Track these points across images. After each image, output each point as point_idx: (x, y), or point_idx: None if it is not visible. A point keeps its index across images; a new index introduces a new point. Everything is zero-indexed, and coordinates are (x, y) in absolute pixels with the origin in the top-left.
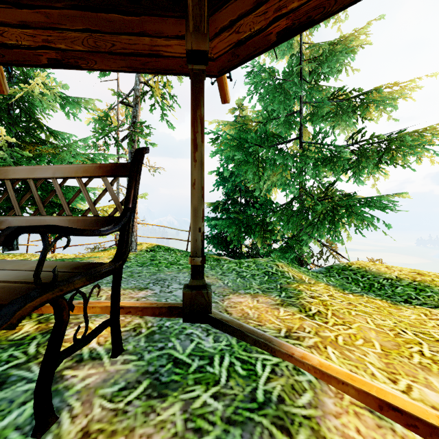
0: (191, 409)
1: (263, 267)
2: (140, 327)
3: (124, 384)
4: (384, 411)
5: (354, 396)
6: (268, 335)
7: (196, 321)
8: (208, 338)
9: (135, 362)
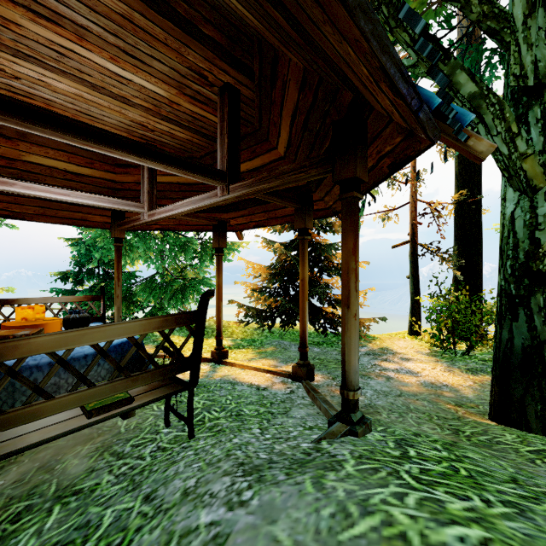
0: None
1: None
2: None
3: None
4: None
5: None
6: None
7: None
8: None
9: None
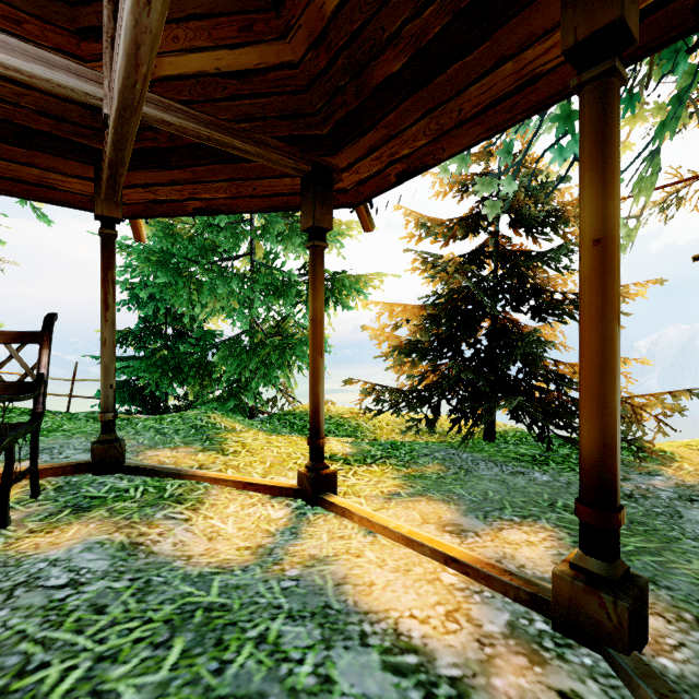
0: (114, 509)
1: (191, 421)
2: (43, 485)
3: (48, 514)
4: (246, 488)
5: (232, 486)
6: (180, 468)
7: (108, 473)
8: (123, 481)
9: (52, 504)
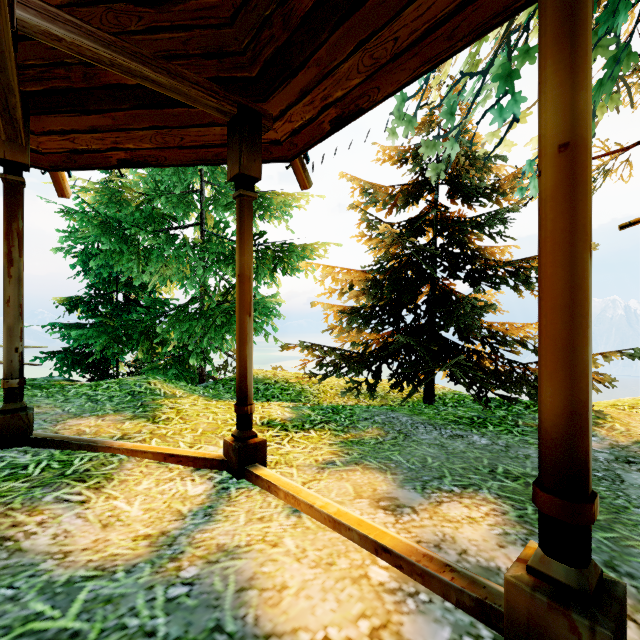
0: None
1: (129, 387)
2: None
3: None
4: (167, 460)
5: (152, 458)
6: (95, 439)
7: (11, 446)
8: (26, 456)
9: None
